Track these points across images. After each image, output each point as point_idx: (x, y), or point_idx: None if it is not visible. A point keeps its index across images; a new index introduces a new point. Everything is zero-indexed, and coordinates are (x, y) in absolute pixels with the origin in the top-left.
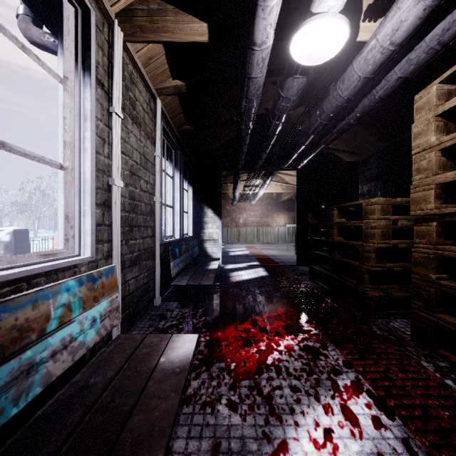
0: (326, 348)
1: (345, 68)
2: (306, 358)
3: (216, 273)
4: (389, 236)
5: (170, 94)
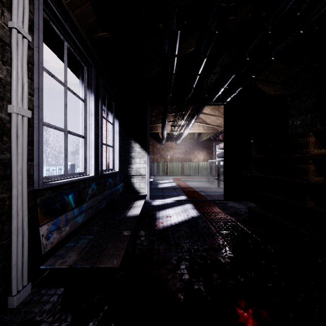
0: None
1: None
2: None
3: (142, 213)
4: None
5: None
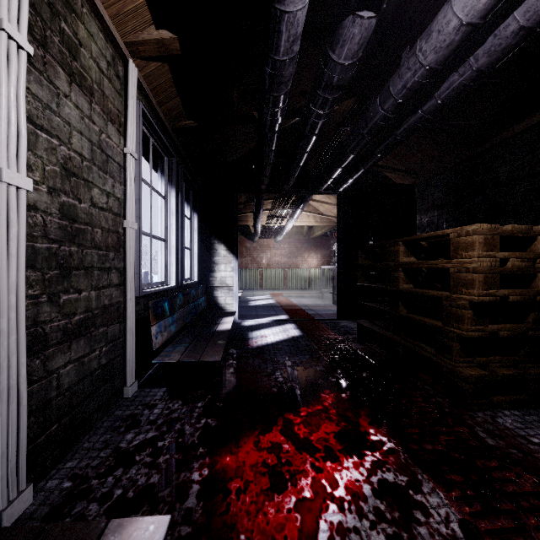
0: (419, 486)
1: (420, 31)
2: (390, 520)
3: (231, 334)
4: (495, 284)
5: (153, 59)
